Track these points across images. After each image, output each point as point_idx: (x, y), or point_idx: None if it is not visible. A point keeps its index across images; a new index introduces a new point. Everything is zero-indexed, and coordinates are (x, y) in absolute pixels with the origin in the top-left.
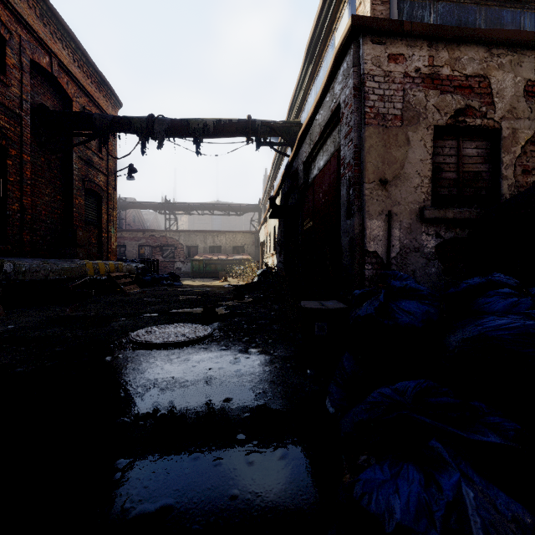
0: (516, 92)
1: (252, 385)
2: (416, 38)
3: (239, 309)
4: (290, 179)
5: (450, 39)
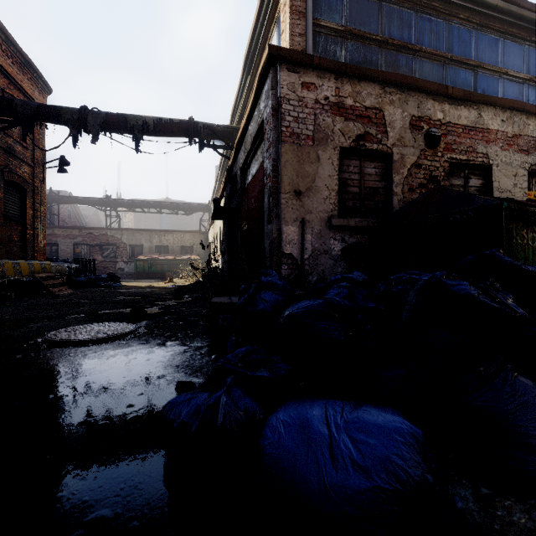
0: (403, 124)
1: (157, 370)
2: (325, 71)
3: (173, 308)
4: (230, 183)
5: (352, 76)
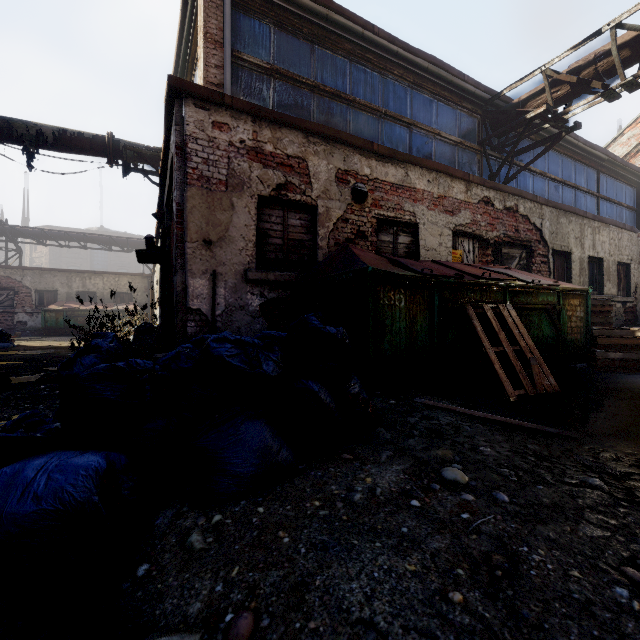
0: (329, 177)
1: None
2: (241, 112)
3: None
4: (158, 220)
5: (271, 121)
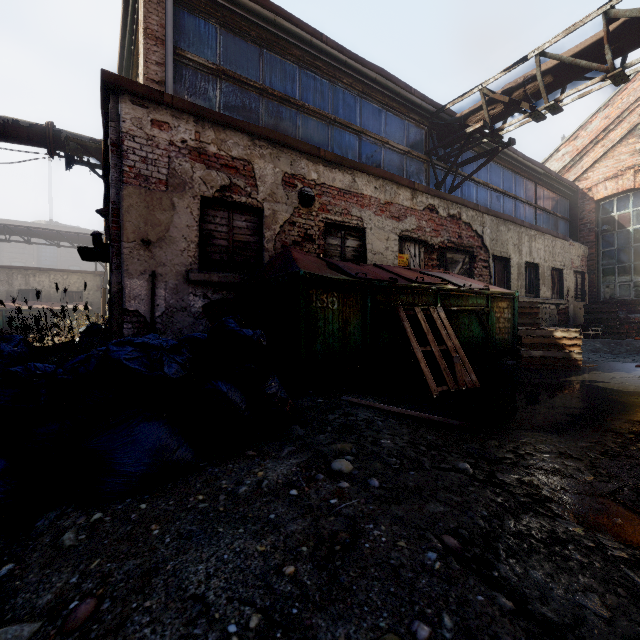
0: (276, 180)
1: None
2: (182, 112)
3: None
4: (103, 216)
5: (214, 122)
